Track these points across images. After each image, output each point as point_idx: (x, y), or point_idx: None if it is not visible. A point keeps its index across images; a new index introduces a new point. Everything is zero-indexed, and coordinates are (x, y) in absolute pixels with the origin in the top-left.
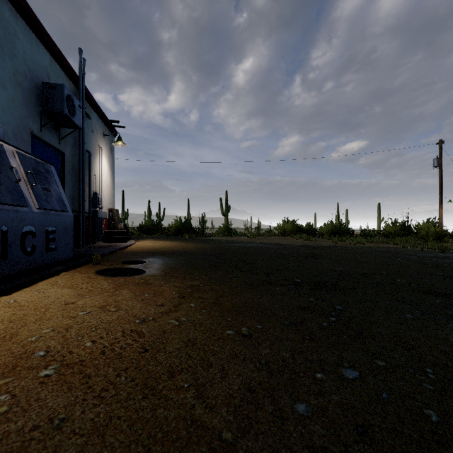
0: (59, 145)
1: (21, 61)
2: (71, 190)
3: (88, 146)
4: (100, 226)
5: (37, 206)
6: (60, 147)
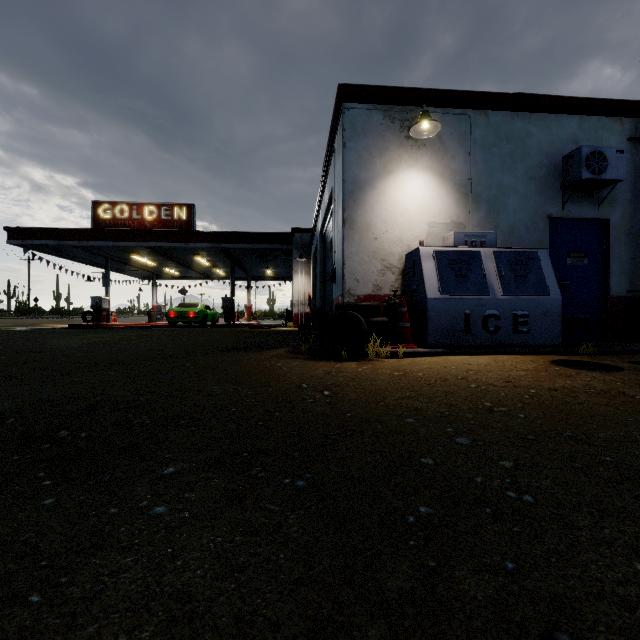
0: (596, 213)
1: (535, 155)
2: (626, 264)
3: None
4: None
5: (501, 293)
6: (599, 215)
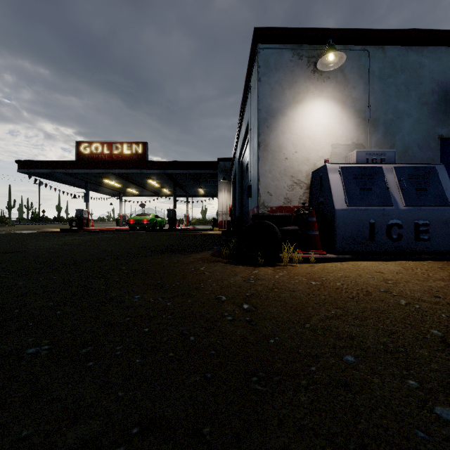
0: None
1: (427, 83)
2: None
3: None
4: None
5: (403, 204)
6: None
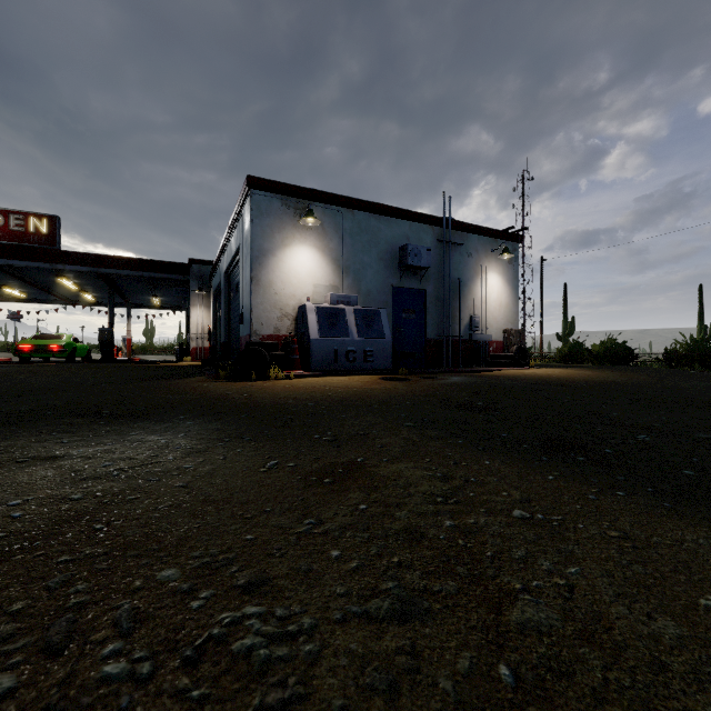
0: (419, 285)
1: (383, 244)
2: (436, 319)
3: (461, 273)
4: (481, 349)
5: (357, 337)
6: (421, 286)
